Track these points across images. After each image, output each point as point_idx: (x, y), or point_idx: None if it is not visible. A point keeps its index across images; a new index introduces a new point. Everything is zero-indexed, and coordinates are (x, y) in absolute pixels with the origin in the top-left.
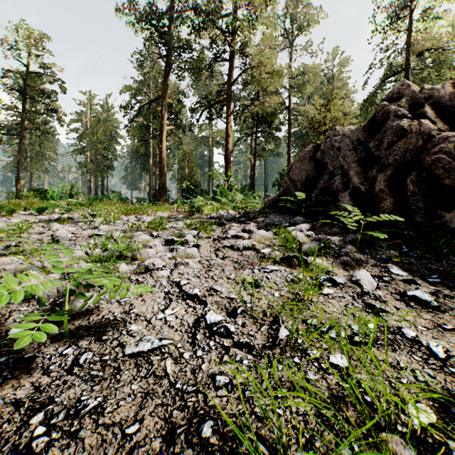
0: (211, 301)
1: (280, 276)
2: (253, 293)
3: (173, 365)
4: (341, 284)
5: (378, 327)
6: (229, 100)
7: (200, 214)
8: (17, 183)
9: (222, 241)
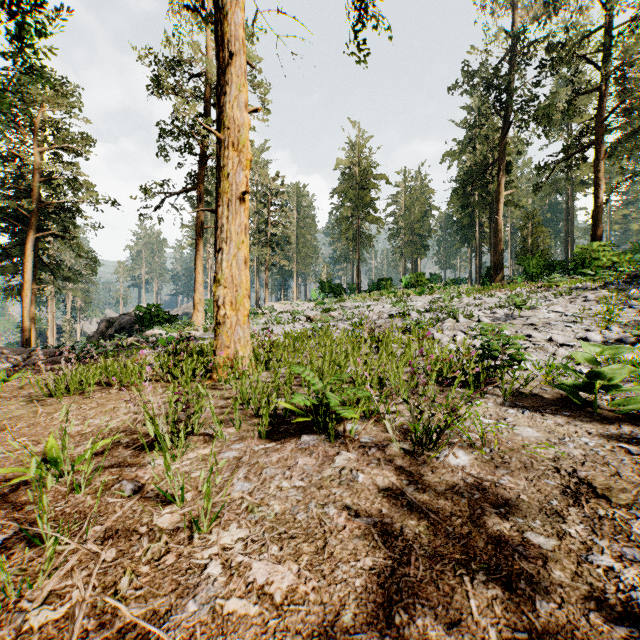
0: (567, 312)
1: (604, 307)
2: (584, 308)
3: (555, 318)
4: (634, 307)
5: (634, 314)
6: (599, 141)
7: (556, 288)
8: (358, 275)
9: (575, 299)
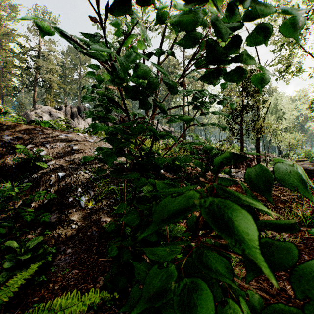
0: None
1: None
2: None
3: None
4: None
5: None
6: (35, 86)
7: None
8: None
9: None
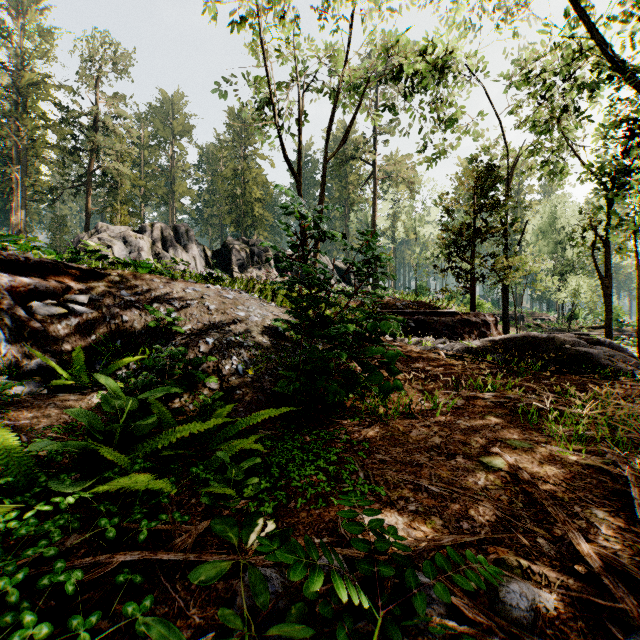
0: None
1: None
2: None
3: None
4: None
5: None
6: (89, 185)
7: None
8: None
9: None
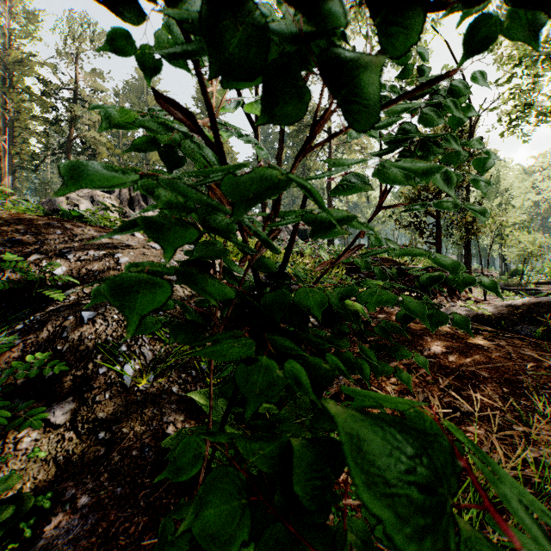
0: None
1: None
2: None
3: None
4: None
5: None
6: (69, 152)
7: None
8: None
9: None
